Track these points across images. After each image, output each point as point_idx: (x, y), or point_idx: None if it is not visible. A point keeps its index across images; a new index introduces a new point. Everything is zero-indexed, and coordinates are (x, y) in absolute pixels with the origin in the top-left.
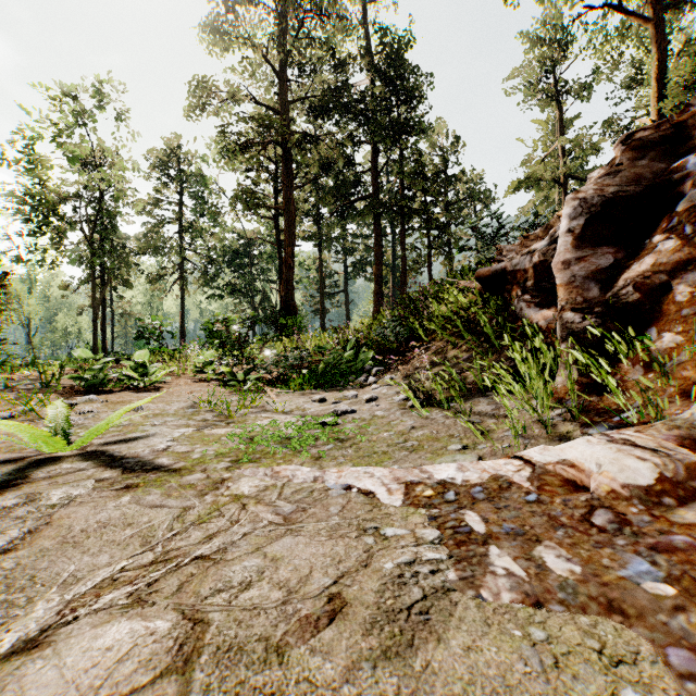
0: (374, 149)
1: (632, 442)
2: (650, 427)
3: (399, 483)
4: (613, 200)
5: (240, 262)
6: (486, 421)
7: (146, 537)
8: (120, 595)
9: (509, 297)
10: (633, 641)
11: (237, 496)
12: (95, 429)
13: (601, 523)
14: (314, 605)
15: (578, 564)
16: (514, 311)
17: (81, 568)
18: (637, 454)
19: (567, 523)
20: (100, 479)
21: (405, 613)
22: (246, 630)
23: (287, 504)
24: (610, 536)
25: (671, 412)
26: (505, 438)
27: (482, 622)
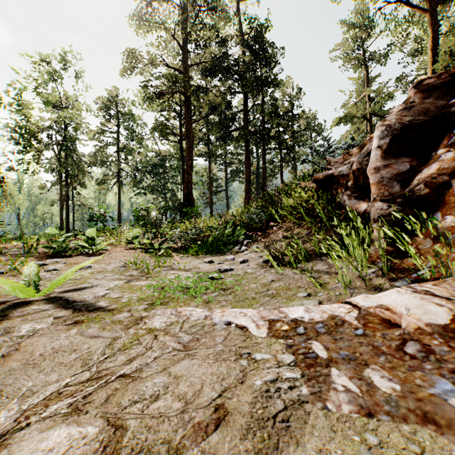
0: (245, 97)
1: (431, 292)
2: (443, 282)
3: (264, 320)
4: (409, 126)
5: (157, 171)
6: (323, 276)
7: (85, 360)
8: (62, 405)
9: (336, 193)
10: (445, 446)
11: (151, 329)
12: (55, 281)
13: (412, 352)
14: (204, 413)
15: (397, 383)
16: (339, 202)
17: (36, 384)
18: (436, 301)
19: (386, 351)
20: (57, 316)
21: (271, 421)
22: (153, 434)
23: (186, 335)
24: (419, 362)
25: (454, 271)
26: (336, 288)
27: (329, 429)
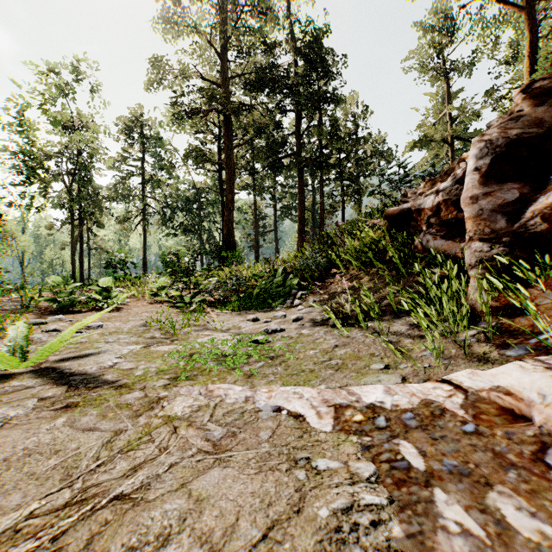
0: (298, 116)
1: None
2: None
3: (328, 406)
4: (517, 141)
5: (191, 207)
6: (403, 340)
7: (68, 469)
8: None
9: (414, 232)
10: None
11: (170, 417)
12: (47, 347)
13: None
14: None
15: (545, 522)
16: (419, 244)
17: None
18: None
19: (516, 462)
20: (43, 397)
21: None
22: None
23: (218, 427)
24: None
25: None
26: (424, 358)
27: None
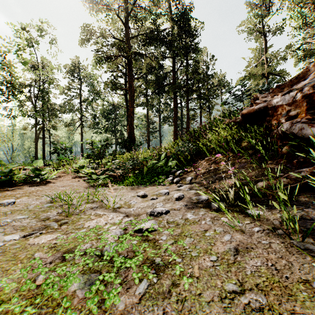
0: (173, 60)
1: None
2: None
3: None
4: None
5: (109, 117)
6: None
7: None
8: None
9: (270, 125)
10: None
11: None
12: None
13: None
14: None
15: None
16: (278, 133)
17: None
18: None
19: None
20: None
21: None
22: None
23: None
24: None
25: None
26: None
27: None
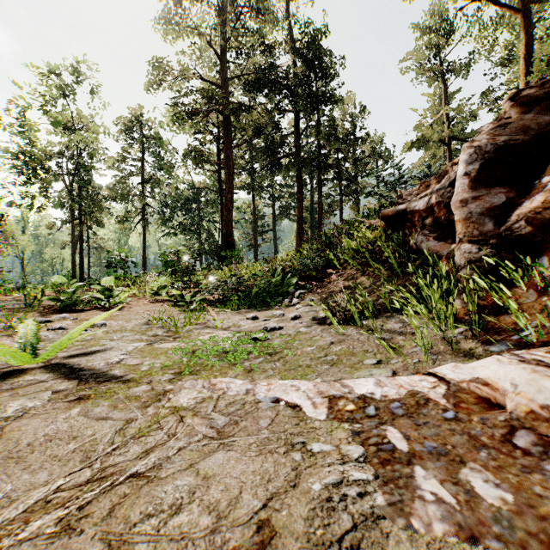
0: (297, 116)
1: (545, 363)
2: None
3: (323, 397)
4: (504, 147)
5: (190, 207)
6: (396, 338)
7: (87, 452)
8: (49, 521)
9: (409, 233)
10: None
11: (176, 408)
12: (57, 344)
13: (524, 445)
14: (243, 533)
15: (508, 492)
16: (414, 244)
17: (17, 487)
18: None
19: (488, 443)
20: (57, 390)
21: (335, 546)
22: None
23: (221, 416)
24: (536, 460)
25: None
26: (414, 354)
27: None
